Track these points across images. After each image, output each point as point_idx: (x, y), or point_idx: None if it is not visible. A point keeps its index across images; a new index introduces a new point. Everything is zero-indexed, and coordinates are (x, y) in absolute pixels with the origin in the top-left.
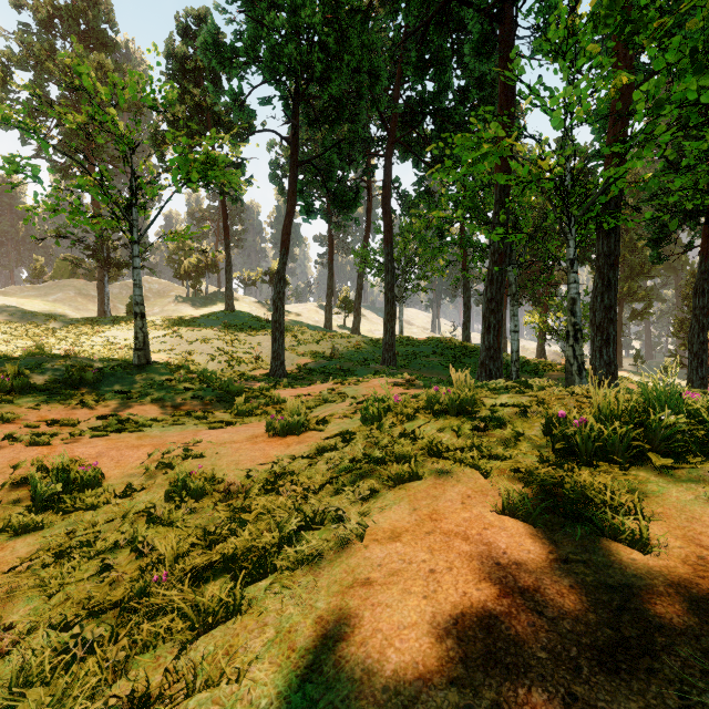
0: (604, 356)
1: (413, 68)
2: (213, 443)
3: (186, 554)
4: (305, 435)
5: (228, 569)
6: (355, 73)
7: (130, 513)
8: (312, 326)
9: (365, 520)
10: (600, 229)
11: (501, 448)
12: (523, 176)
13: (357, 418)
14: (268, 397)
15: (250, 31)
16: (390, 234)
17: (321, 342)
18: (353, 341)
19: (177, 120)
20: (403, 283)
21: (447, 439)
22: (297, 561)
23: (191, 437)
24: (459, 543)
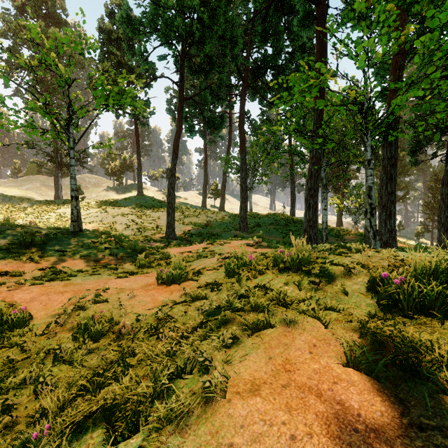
0: (387, 225)
1: (259, 36)
2: (117, 290)
3: (76, 396)
4: (184, 284)
5: (106, 420)
6: (221, 39)
7: (41, 352)
8: (194, 206)
9: (228, 368)
10: (385, 141)
11: (334, 299)
12: (335, 103)
13: (222, 270)
14: (162, 253)
15: (152, 11)
16: (244, 146)
17: (199, 216)
18: (220, 215)
19: (105, 71)
20: (252, 178)
21: (290, 291)
22: (166, 416)
23: (102, 284)
24: (314, 400)
